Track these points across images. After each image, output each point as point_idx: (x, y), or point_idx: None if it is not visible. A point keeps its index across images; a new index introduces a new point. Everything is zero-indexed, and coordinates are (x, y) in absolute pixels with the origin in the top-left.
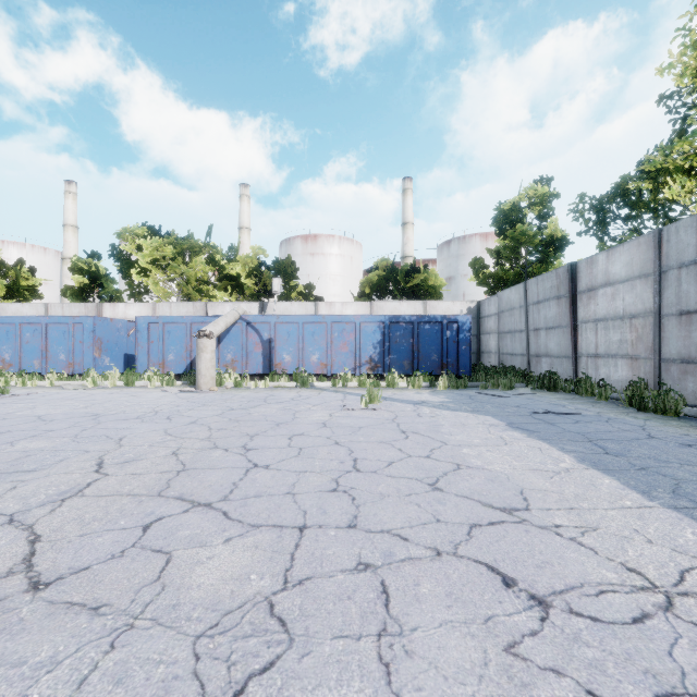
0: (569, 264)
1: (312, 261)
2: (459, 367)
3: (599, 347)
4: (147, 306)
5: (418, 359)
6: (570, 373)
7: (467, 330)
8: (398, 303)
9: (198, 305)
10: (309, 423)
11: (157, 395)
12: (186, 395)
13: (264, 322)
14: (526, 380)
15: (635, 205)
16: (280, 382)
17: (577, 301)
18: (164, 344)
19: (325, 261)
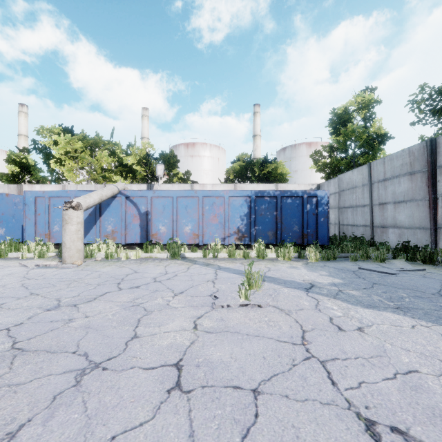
0: (428, 140)
1: (191, 161)
2: (317, 237)
3: None
4: (58, 187)
5: (281, 230)
6: (426, 243)
7: (325, 204)
8: (255, 185)
9: (99, 186)
10: (150, 363)
11: (3, 273)
12: (37, 273)
13: (141, 197)
14: (392, 251)
15: None
16: (151, 253)
17: (437, 175)
18: (50, 216)
19: (200, 161)
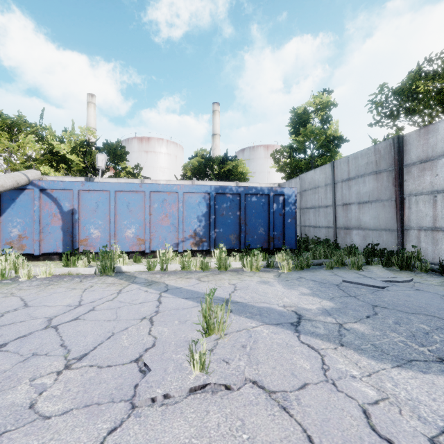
0: (395, 137)
1: (146, 157)
2: (285, 240)
3: (440, 220)
4: None
5: (245, 233)
6: (392, 245)
7: (293, 203)
8: (215, 183)
9: None
10: None
11: None
12: None
13: (64, 190)
14: (366, 256)
15: (421, 99)
16: (71, 268)
17: (403, 174)
18: None
19: (156, 157)
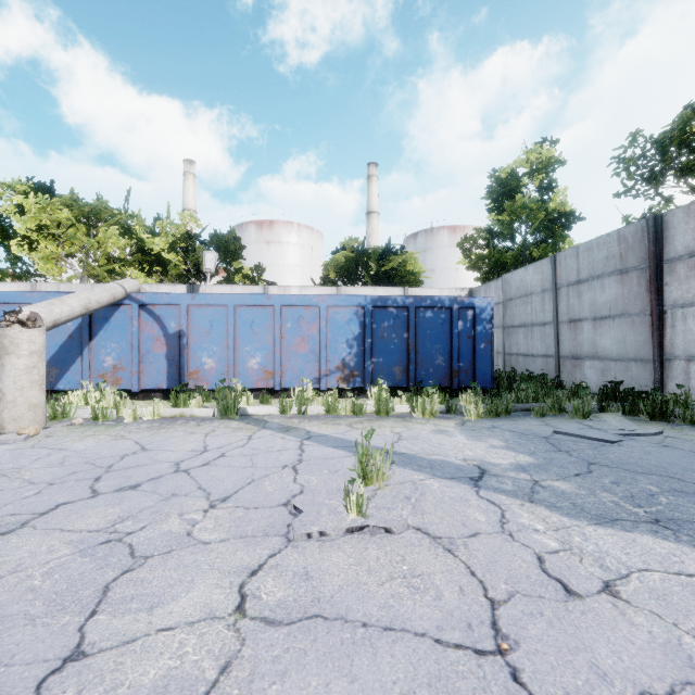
0: (650, 217)
1: (267, 250)
2: (475, 375)
3: None
4: (23, 288)
5: (416, 364)
6: (646, 384)
7: (488, 320)
8: (372, 289)
9: None
10: None
11: None
12: None
13: (169, 305)
14: (599, 399)
15: None
16: (184, 409)
17: (664, 274)
18: None
19: (282, 251)
